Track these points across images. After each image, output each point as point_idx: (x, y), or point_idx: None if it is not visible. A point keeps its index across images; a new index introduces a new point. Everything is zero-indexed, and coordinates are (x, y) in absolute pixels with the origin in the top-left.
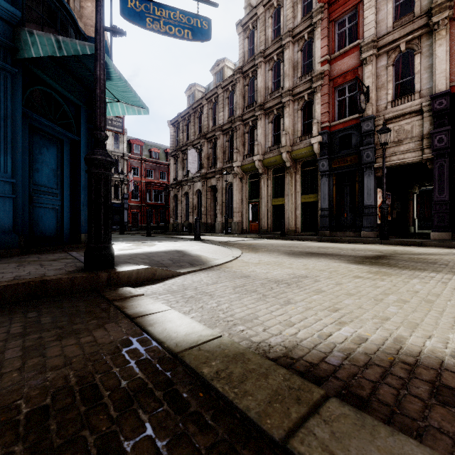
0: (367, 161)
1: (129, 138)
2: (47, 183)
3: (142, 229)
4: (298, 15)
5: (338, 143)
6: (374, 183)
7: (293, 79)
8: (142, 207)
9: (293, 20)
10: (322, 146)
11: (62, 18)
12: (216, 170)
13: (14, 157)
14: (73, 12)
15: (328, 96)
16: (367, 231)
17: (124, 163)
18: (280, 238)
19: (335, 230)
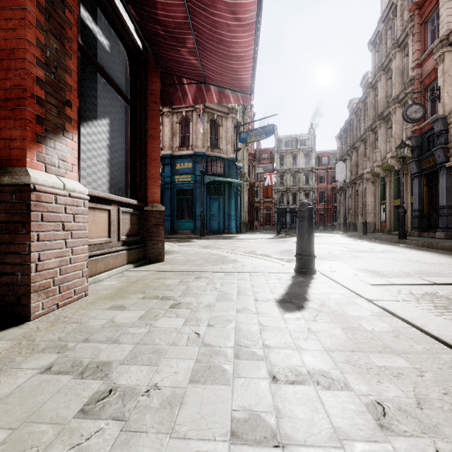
0: (440, 161)
1: (317, 154)
2: (215, 214)
3: (328, 228)
4: (404, 22)
5: (426, 144)
6: (447, 183)
7: (401, 85)
8: (328, 209)
9: (401, 29)
10: (412, 150)
11: (218, 160)
12: (356, 177)
13: (204, 209)
14: (222, 154)
15: (417, 100)
16: (440, 232)
17: (312, 175)
18: (358, 236)
19: (425, 231)
